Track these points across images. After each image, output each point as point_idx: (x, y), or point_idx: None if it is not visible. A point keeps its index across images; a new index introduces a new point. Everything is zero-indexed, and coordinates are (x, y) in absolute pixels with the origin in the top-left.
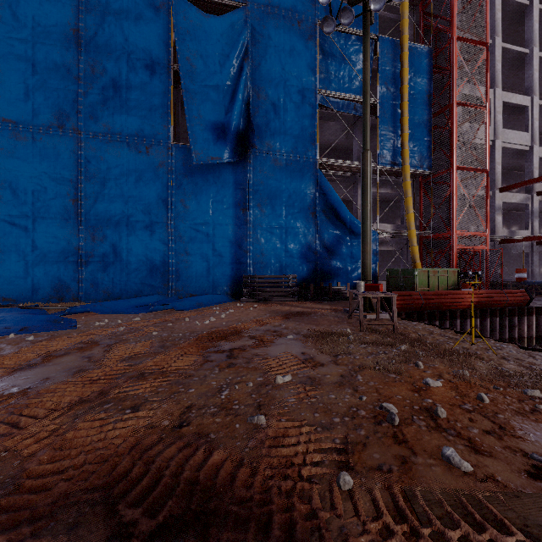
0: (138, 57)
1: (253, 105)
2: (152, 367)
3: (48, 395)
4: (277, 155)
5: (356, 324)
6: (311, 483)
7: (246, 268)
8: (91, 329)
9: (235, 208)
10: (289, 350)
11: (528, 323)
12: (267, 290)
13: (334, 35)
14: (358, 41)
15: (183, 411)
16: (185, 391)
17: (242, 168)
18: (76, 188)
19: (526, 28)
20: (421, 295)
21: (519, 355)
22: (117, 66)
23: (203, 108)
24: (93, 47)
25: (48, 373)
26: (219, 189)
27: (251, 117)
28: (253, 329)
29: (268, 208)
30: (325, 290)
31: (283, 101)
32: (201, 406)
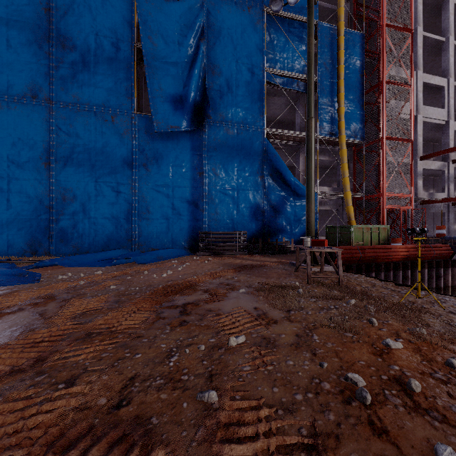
0: (104, 35)
1: (208, 80)
2: (101, 325)
3: None
4: (229, 125)
5: (303, 277)
6: None
7: (202, 225)
8: (53, 282)
9: (192, 172)
10: (241, 304)
11: (451, 274)
12: (220, 244)
13: (279, 21)
14: (301, 26)
15: (125, 384)
16: (131, 357)
17: (198, 137)
18: (48, 152)
19: (443, 19)
20: (359, 249)
21: None
22: (85, 43)
23: (163, 82)
24: (63, 25)
25: None
26: (178, 154)
27: (206, 91)
28: (207, 282)
29: (221, 172)
30: (272, 244)
31: (235, 77)
32: (146, 376)
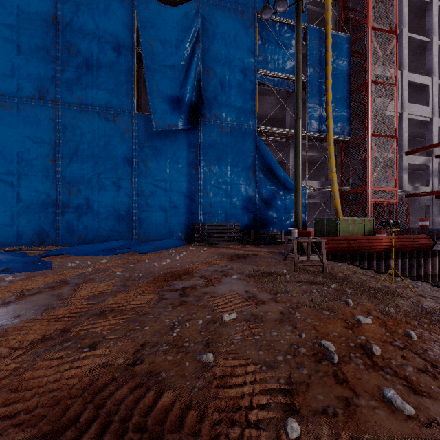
0: (107, 40)
1: (203, 82)
2: (112, 305)
3: (14, 333)
4: (223, 123)
5: (291, 265)
6: (258, 430)
7: (198, 217)
8: (64, 269)
9: (188, 167)
10: (234, 288)
11: (432, 263)
12: (215, 235)
13: (270, 25)
14: (290, 30)
15: (137, 348)
16: (141, 329)
17: (194, 134)
18: (54, 150)
19: (427, 21)
20: (344, 240)
21: (433, 292)
22: (89, 48)
23: (162, 84)
24: (69, 31)
25: (20, 311)
26: (175, 151)
27: (201, 91)
28: (203, 270)
29: (215, 168)
30: (263, 235)
31: (228, 78)
32: (154, 343)
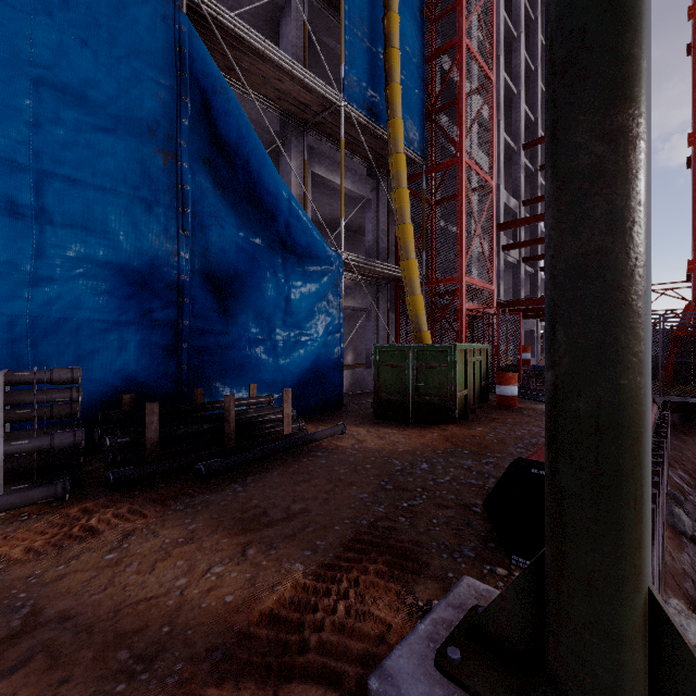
0: None
1: None
2: None
3: None
4: None
5: None
6: None
7: None
8: None
9: None
10: None
11: None
12: None
13: None
14: None
15: None
16: None
17: None
18: None
19: None
20: None
21: None
22: None
23: None
24: None
25: None
26: None
27: None
28: None
29: None
30: (211, 413)
31: None
32: None
